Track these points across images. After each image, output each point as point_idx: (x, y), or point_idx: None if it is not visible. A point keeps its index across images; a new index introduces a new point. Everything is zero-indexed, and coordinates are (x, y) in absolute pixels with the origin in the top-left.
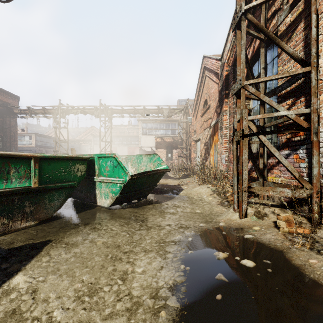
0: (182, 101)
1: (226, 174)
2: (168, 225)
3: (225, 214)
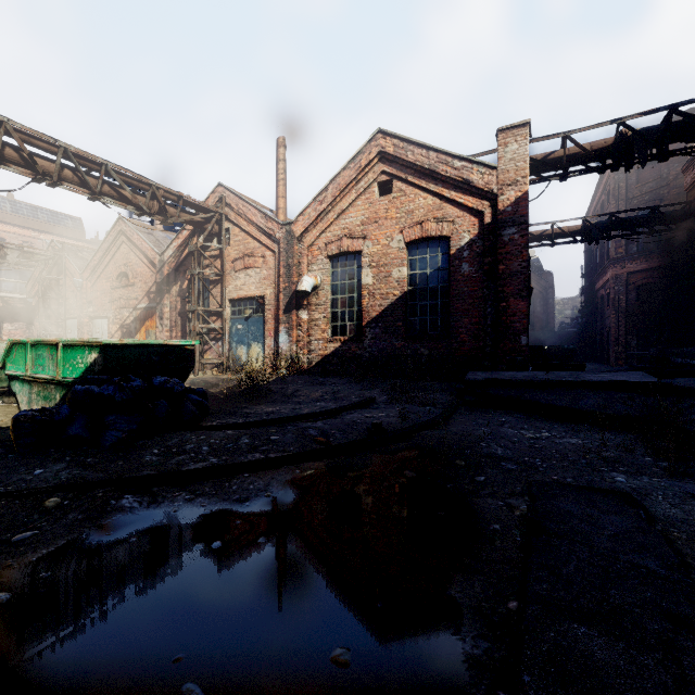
0: None
1: None
2: None
3: None
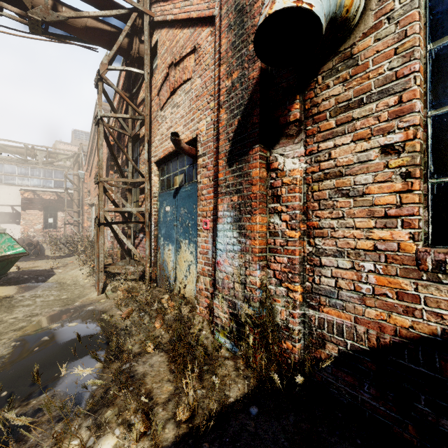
0: (81, 133)
1: (111, 251)
2: (14, 318)
3: (89, 294)
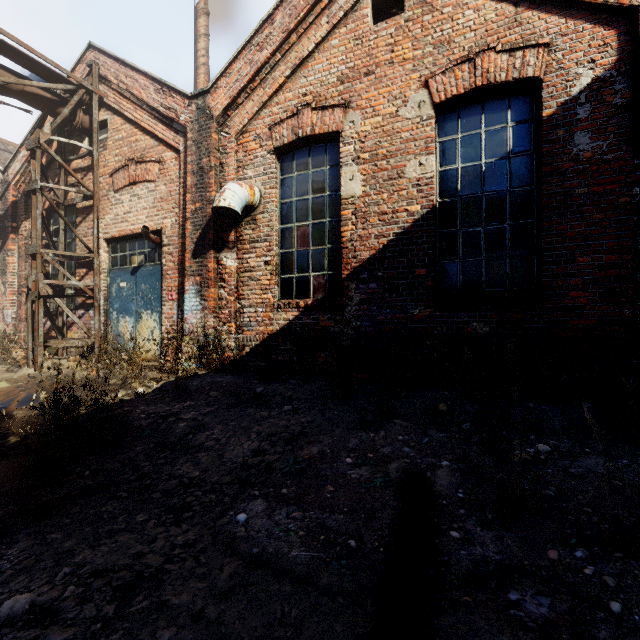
0: None
1: (14, 337)
2: None
3: (18, 374)
